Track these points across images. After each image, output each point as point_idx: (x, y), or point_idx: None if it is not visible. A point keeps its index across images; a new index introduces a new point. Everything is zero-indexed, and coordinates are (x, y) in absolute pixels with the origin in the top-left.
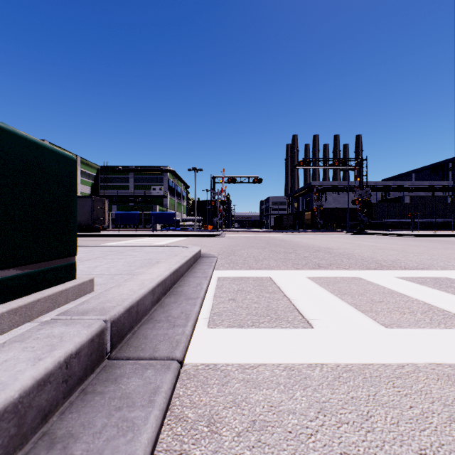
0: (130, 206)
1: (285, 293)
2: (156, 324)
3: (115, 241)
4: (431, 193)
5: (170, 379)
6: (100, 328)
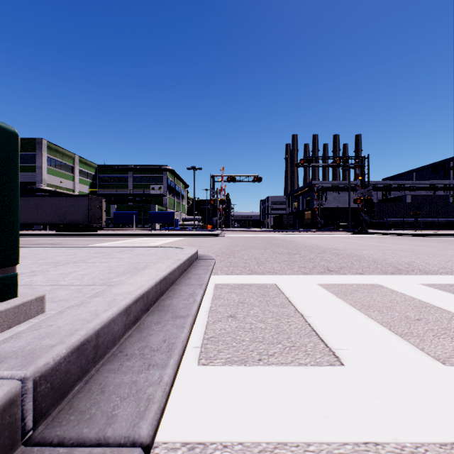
0: (129, 205)
1: (296, 306)
2: (124, 363)
3: (110, 241)
4: (433, 192)
5: None
6: (5, 399)
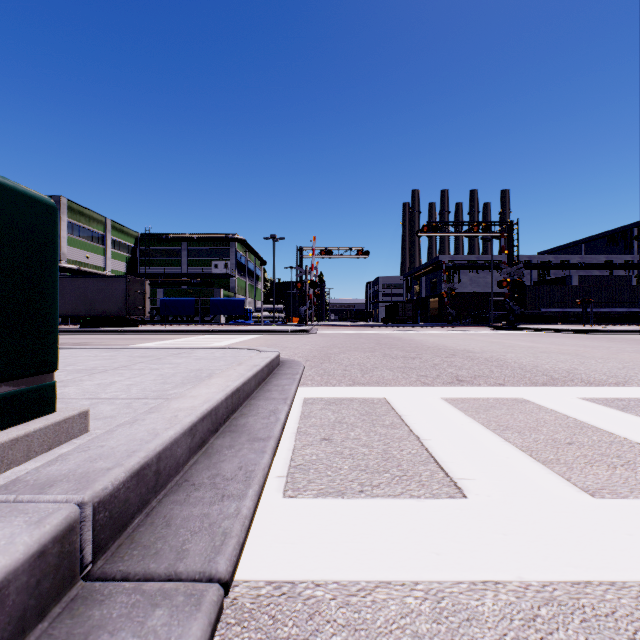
0: (182, 290)
1: (411, 427)
2: (191, 493)
3: (158, 340)
4: (609, 272)
5: (199, 636)
6: (65, 524)
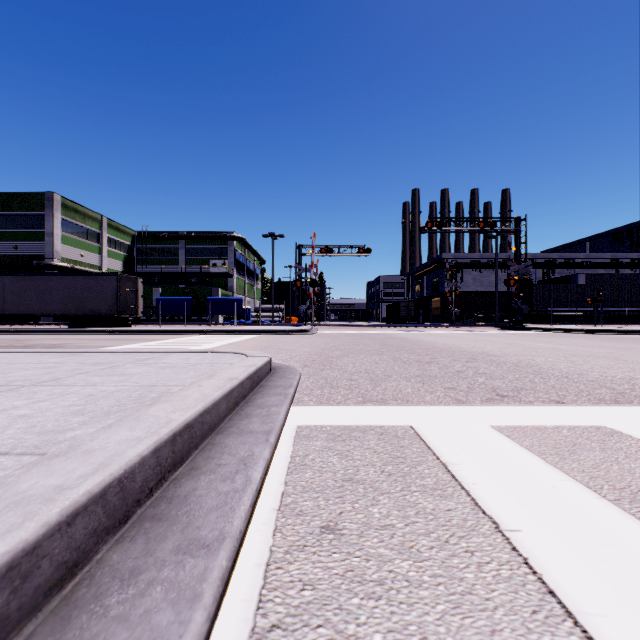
0: (179, 289)
1: (472, 492)
2: None
3: (144, 341)
4: (615, 271)
5: None
6: None
